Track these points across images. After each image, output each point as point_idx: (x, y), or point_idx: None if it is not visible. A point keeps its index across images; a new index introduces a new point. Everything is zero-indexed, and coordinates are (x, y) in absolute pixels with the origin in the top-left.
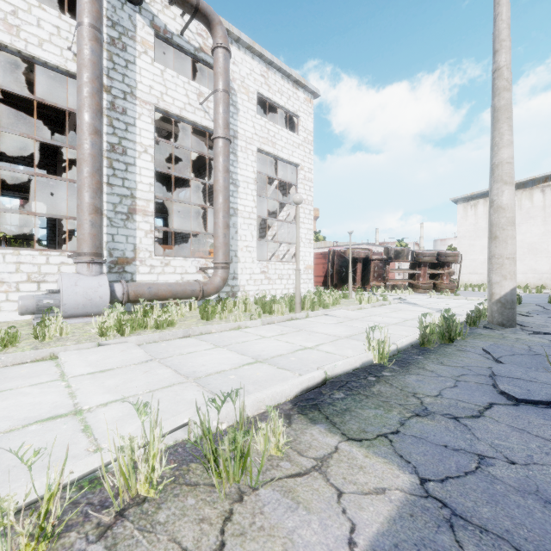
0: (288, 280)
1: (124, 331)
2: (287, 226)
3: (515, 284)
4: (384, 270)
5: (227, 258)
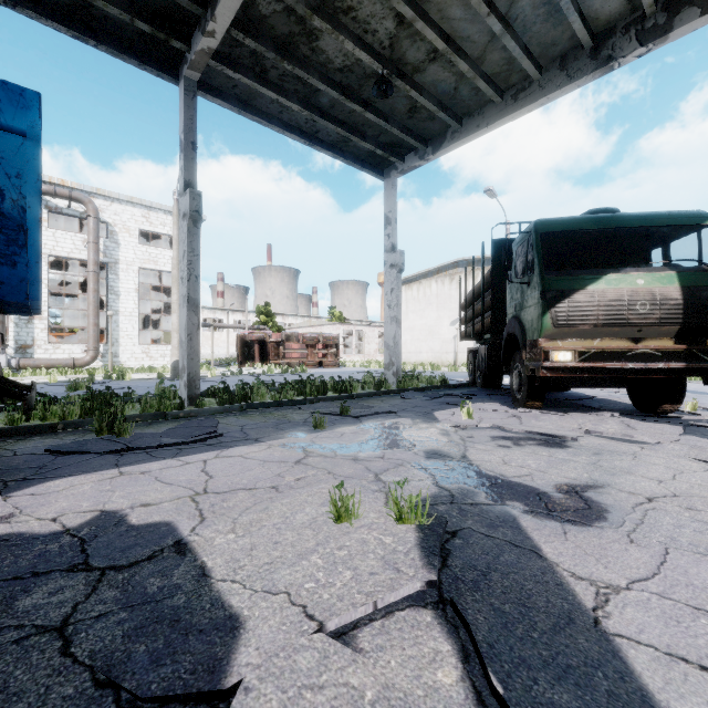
0: None
1: None
2: None
3: (176, 359)
4: (279, 350)
5: (96, 344)
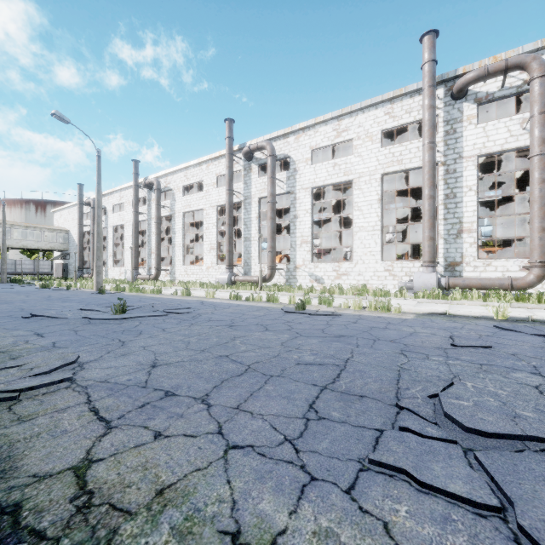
0: None
1: (423, 298)
2: None
3: None
4: None
5: (543, 258)
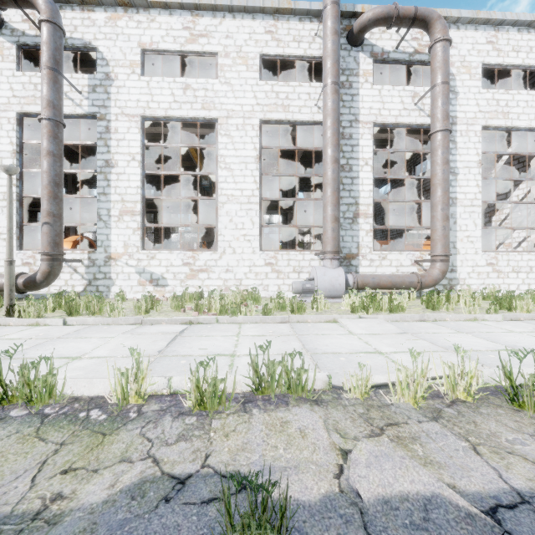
0: (529, 273)
1: (368, 310)
2: (525, 207)
3: None
4: None
5: (447, 251)
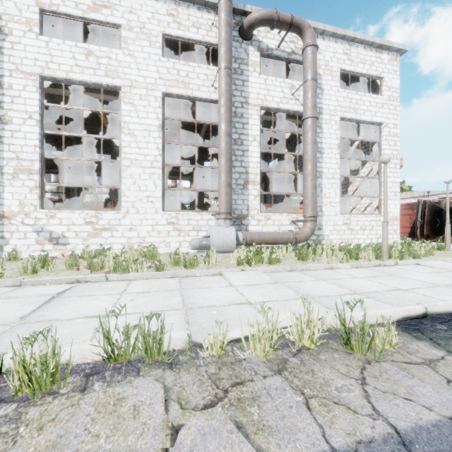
0: (371, 230)
1: (251, 263)
2: (369, 181)
3: None
4: None
5: (315, 213)
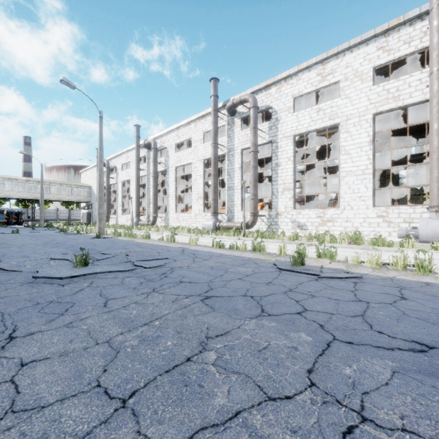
0: None
1: None
2: None
3: None
4: None
5: None
